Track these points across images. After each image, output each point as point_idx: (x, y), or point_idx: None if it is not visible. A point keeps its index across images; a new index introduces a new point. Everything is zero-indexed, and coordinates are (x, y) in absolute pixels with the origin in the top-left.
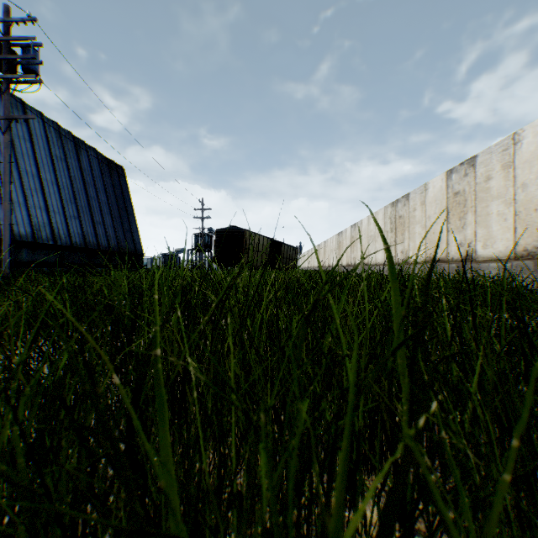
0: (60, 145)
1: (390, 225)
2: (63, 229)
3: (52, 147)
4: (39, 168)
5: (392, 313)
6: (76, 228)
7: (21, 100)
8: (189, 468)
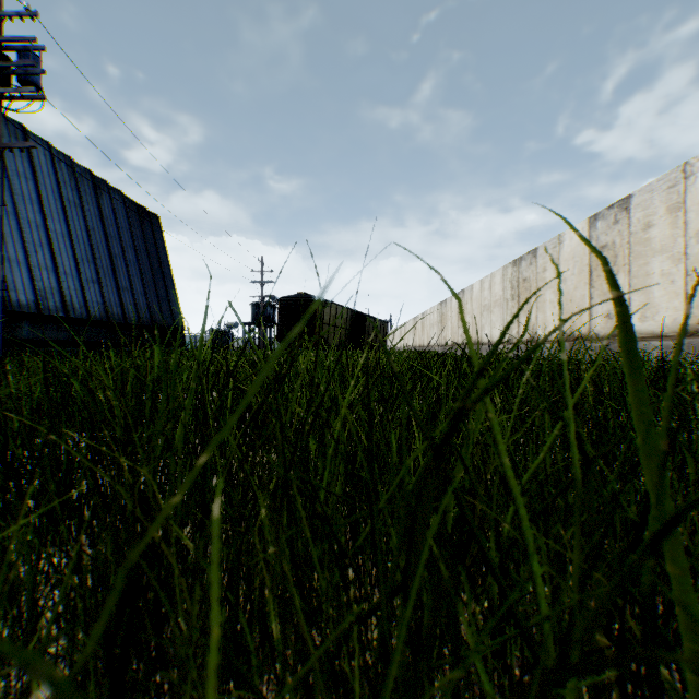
0: (74, 186)
1: (511, 291)
2: (77, 297)
3: (63, 188)
4: (46, 216)
5: (636, 446)
6: (95, 295)
7: (22, 126)
8: None
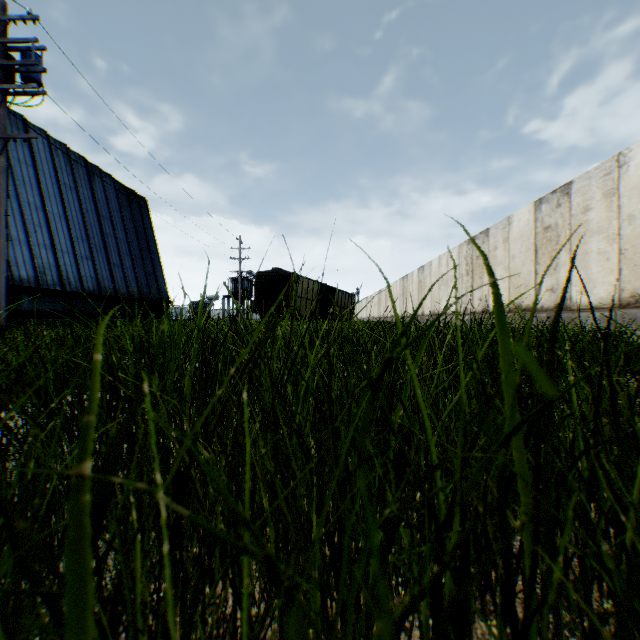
0: (70, 172)
1: (466, 267)
2: (73, 272)
3: (60, 174)
4: (44, 199)
5: (502, 380)
6: (89, 270)
7: (22, 117)
8: (185, 633)
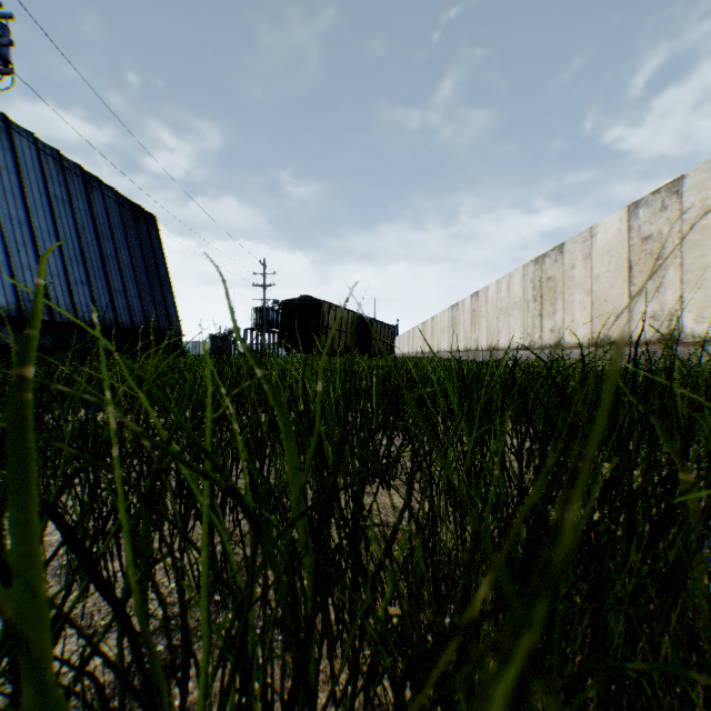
0: (63, 182)
1: (532, 292)
2: (65, 300)
3: (50, 184)
4: (30, 212)
5: None
6: (85, 297)
7: (4, 116)
8: None
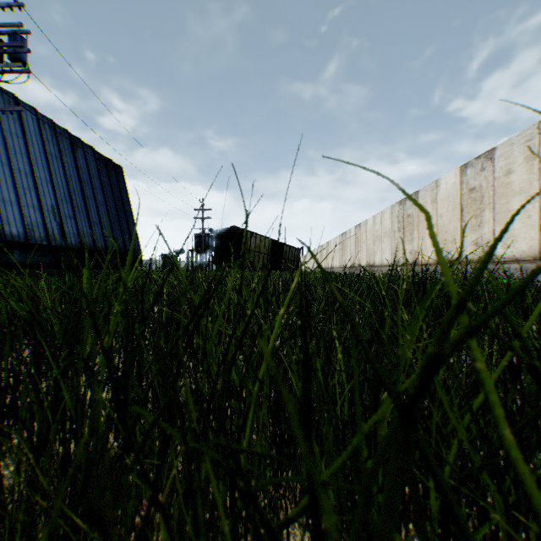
0: (56, 143)
1: (397, 225)
2: (58, 230)
3: (47, 144)
4: (33, 166)
5: None
6: (72, 228)
7: (14, 95)
8: None
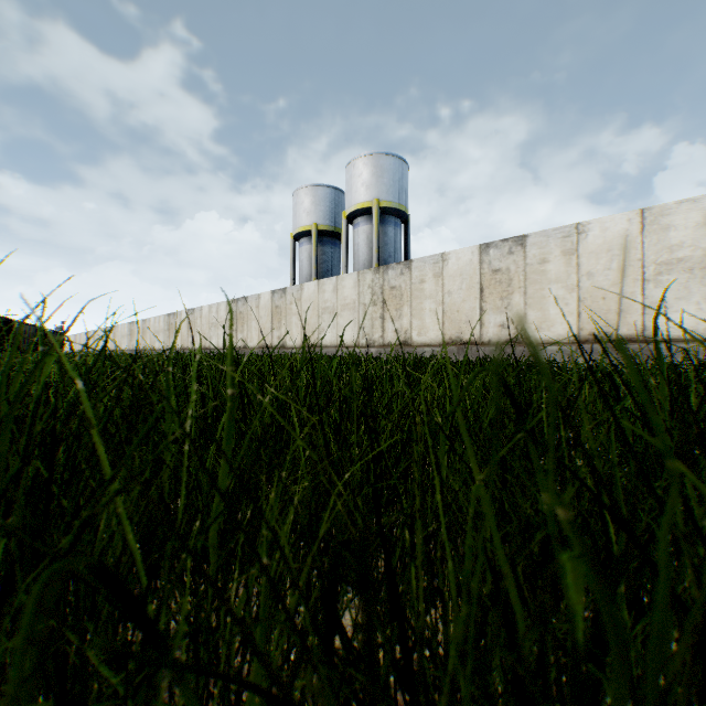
0: None
1: (130, 332)
2: None
3: None
4: None
5: None
6: None
7: None
8: None
